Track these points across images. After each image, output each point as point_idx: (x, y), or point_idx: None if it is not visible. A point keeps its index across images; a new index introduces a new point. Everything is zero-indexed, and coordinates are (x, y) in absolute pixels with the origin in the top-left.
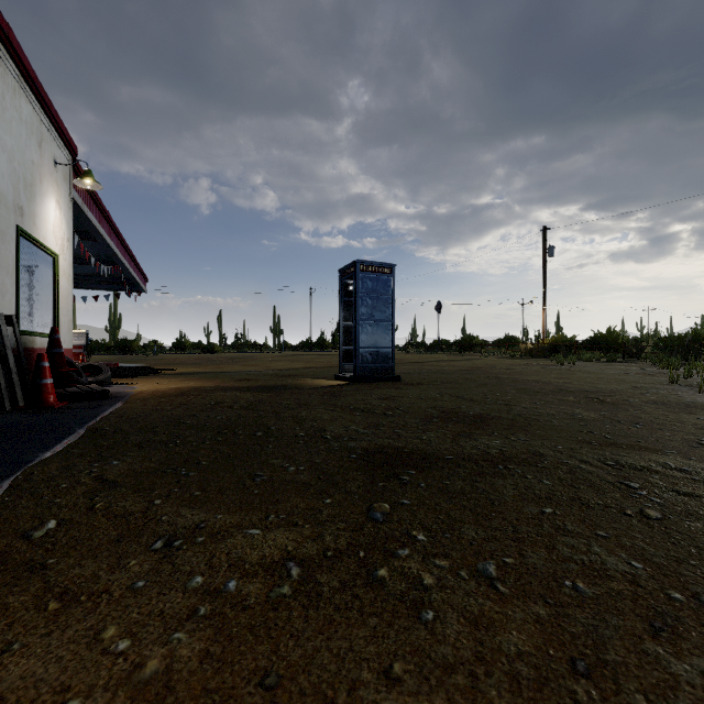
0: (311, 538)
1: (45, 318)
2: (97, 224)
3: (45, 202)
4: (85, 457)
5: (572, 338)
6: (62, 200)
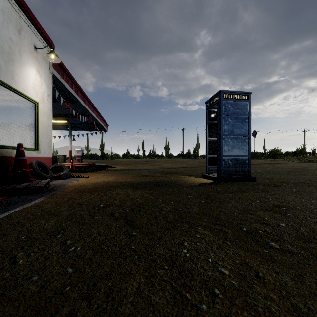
0: None
1: (27, 138)
2: (73, 92)
3: (25, 68)
4: None
5: None
6: (42, 71)
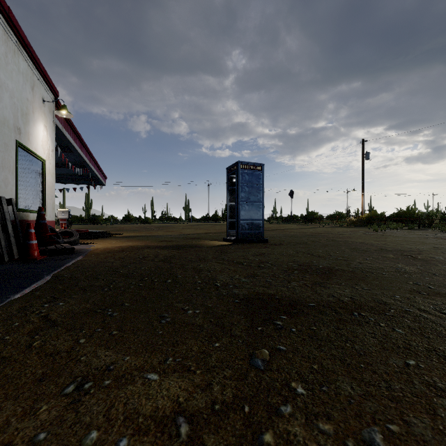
0: (201, 387)
1: (36, 201)
2: (72, 141)
3: (36, 126)
4: (42, 298)
5: (382, 213)
6: (48, 125)
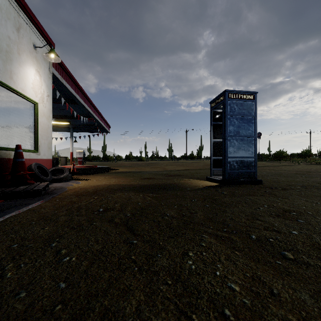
0: None
1: (26, 140)
2: (74, 93)
3: (24, 68)
4: None
5: None
6: (42, 71)
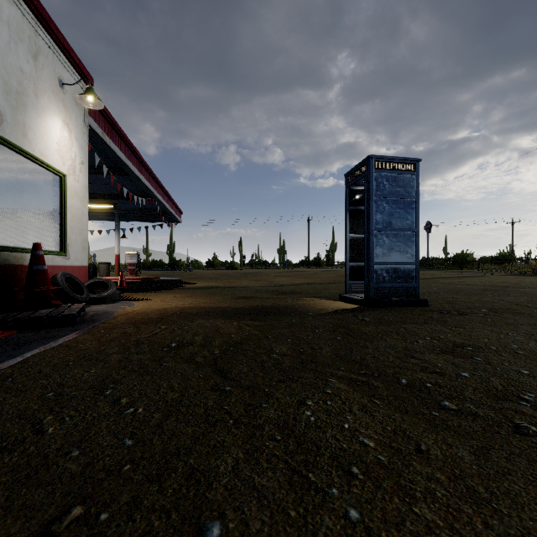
0: None
1: (48, 235)
2: (123, 157)
3: (44, 118)
4: None
5: None
6: (72, 123)
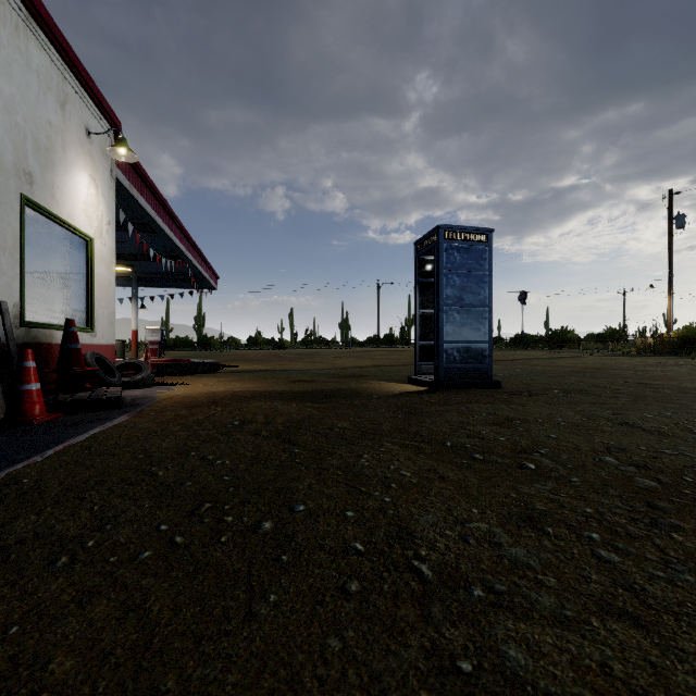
0: None
1: (74, 309)
2: (152, 213)
3: (72, 175)
4: None
5: None
6: (99, 177)
